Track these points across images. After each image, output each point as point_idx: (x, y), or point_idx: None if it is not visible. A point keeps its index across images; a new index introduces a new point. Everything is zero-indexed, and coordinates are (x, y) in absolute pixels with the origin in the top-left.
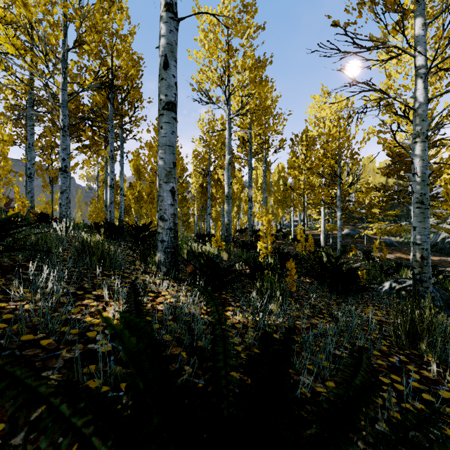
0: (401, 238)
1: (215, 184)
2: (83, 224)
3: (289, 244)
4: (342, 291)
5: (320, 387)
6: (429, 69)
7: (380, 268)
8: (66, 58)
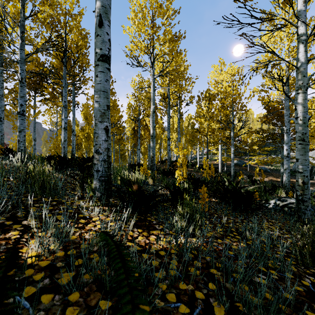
0: (272, 166)
1: (143, 128)
2: (40, 157)
3: (196, 171)
4: (242, 209)
5: None
6: (310, 35)
7: (264, 189)
8: (23, 24)
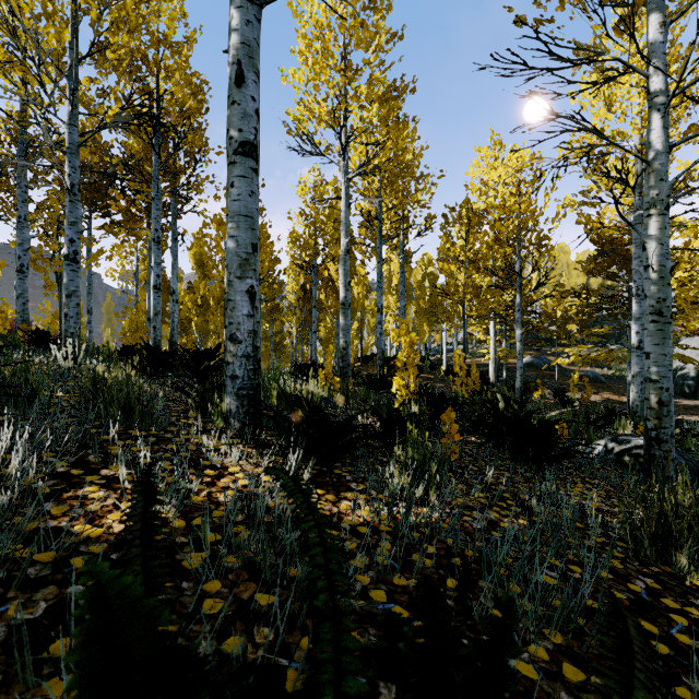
0: (610, 370)
1: (324, 285)
2: (107, 348)
3: (440, 379)
4: (531, 458)
5: (522, 661)
6: (673, 96)
7: (585, 417)
8: (76, 73)
